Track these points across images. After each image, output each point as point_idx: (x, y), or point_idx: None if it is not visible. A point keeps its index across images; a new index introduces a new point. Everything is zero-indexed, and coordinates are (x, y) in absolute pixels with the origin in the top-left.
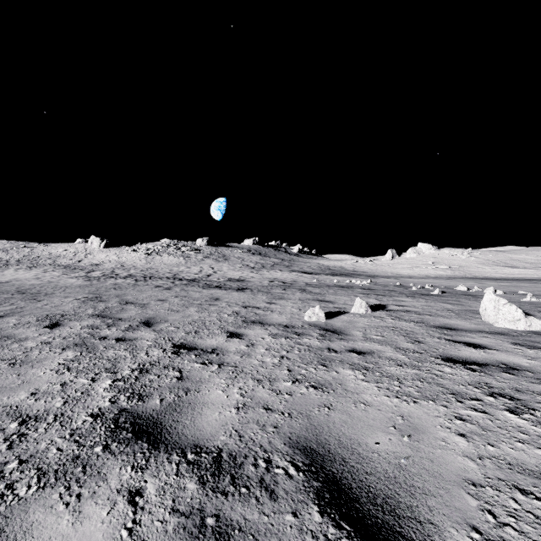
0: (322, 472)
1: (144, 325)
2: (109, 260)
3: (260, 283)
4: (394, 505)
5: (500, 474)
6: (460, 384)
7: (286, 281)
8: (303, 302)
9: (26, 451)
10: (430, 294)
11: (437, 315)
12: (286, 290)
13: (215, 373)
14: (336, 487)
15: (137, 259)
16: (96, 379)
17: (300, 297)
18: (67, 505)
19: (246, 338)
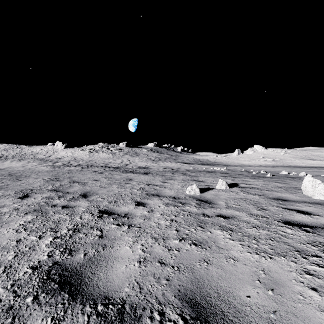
0: None
1: (82, 196)
2: (67, 156)
3: (158, 169)
4: None
5: None
6: (300, 242)
7: (173, 168)
8: (185, 181)
9: None
10: (265, 176)
11: (272, 190)
12: (173, 174)
13: (126, 232)
14: None
15: (84, 155)
16: (42, 236)
17: (183, 178)
18: None
19: (148, 206)
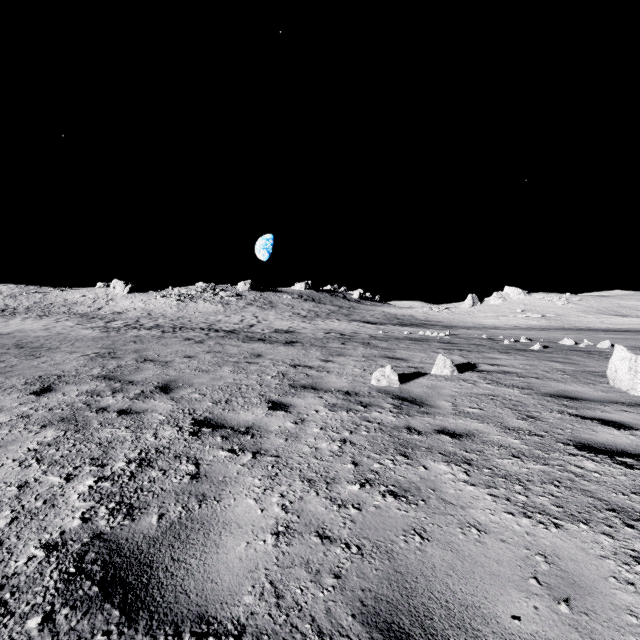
0: None
1: (160, 390)
2: (134, 308)
3: (314, 335)
4: None
5: None
6: (617, 491)
7: (345, 333)
8: (368, 359)
9: None
10: (529, 350)
11: (547, 378)
12: (345, 344)
13: (248, 467)
14: None
15: (167, 306)
16: (73, 476)
17: (364, 354)
18: None
19: (294, 411)
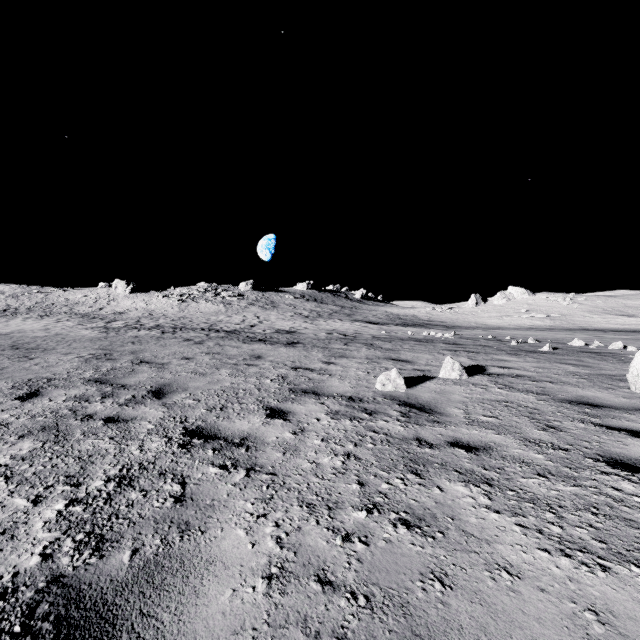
0: None
1: (152, 395)
2: (135, 308)
3: (315, 336)
4: None
5: None
6: None
7: (347, 334)
8: (372, 361)
9: None
10: (538, 351)
11: (562, 383)
12: (348, 345)
13: (240, 487)
14: None
15: (168, 306)
16: (42, 498)
17: (367, 355)
18: None
19: (293, 419)
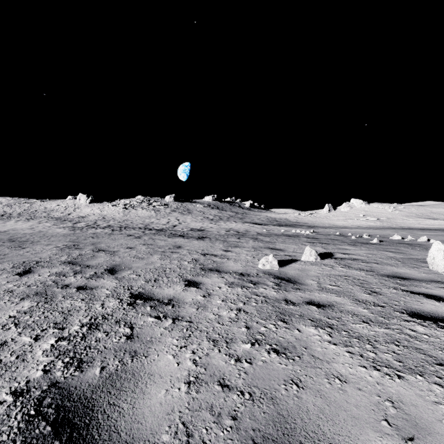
0: None
1: (108, 272)
2: (93, 213)
3: (218, 233)
4: None
5: None
6: (442, 349)
7: (240, 231)
8: (256, 250)
9: None
10: (370, 243)
11: (384, 263)
12: (240, 239)
13: (168, 330)
14: None
15: (116, 212)
16: (40, 336)
17: (253, 246)
18: None
19: (203, 287)
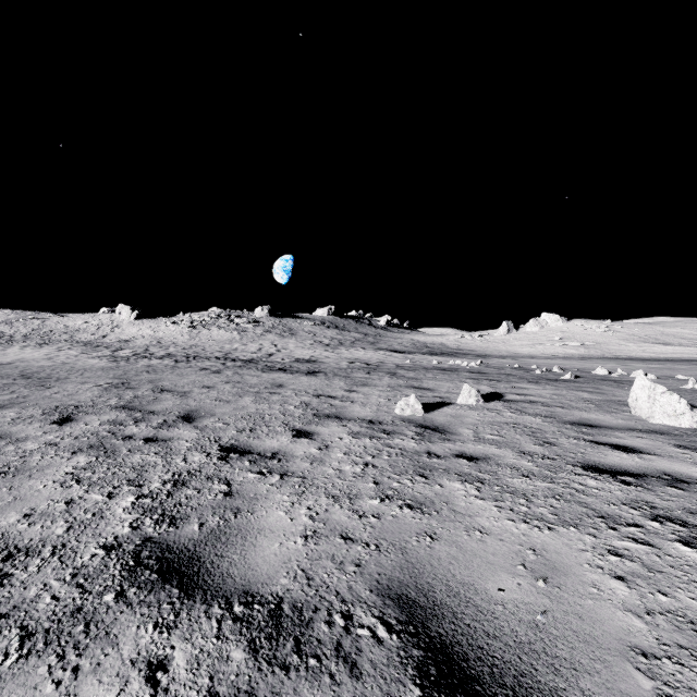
0: (425, 633)
1: (183, 420)
2: (142, 335)
3: (337, 365)
4: (531, 688)
5: (680, 639)
6: (610, 503)
7: (370, 363)
8: (394, 389)
9: (8, 600)
10: (560, 379)
11: (571, 407)
12: (370, 374)
13: (276, 486)
14: (445, 657)
15: (178, 333)
16: (114, 494)
17: (389, 384)
18: (57, 685)
19: (318, 438)
